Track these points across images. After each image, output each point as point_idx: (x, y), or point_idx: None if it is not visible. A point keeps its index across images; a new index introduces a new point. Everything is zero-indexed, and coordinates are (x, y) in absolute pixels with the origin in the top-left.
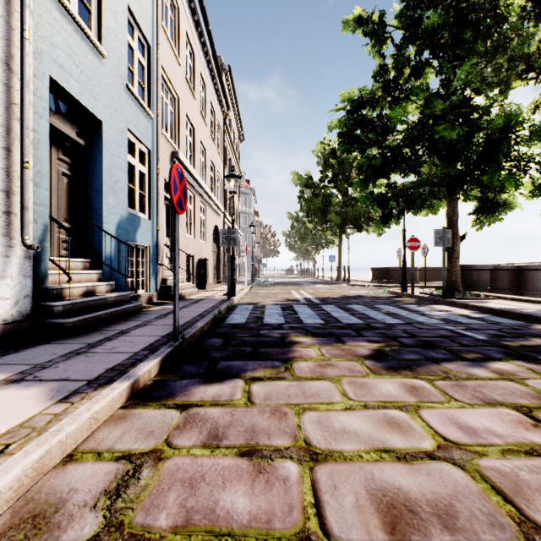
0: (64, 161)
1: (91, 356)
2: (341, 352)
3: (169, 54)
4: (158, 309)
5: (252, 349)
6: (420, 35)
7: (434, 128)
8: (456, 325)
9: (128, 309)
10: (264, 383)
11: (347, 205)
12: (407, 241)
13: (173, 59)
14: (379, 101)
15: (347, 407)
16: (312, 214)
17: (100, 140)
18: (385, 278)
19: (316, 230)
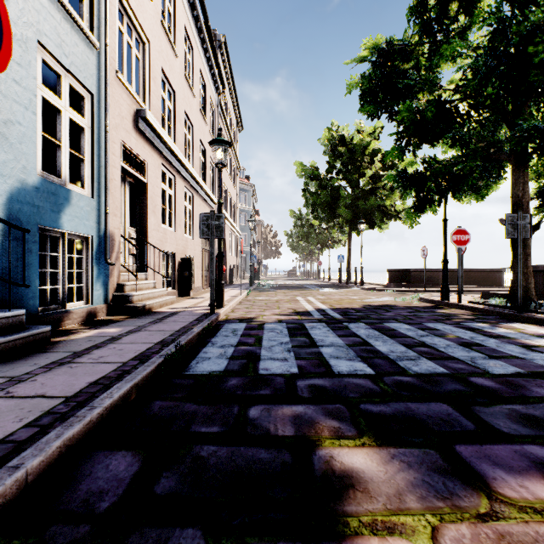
0: None
1: None
2: None
3: None
4: (83, 338)
5: None
6: None
7: (527, 50)
8: None
9: (0, 347)
10: None
11: (358, 198)
12: (453, 233)
13: None
14: (415, 47)
15: None
16: (318, 209)
17: None
18: (404, 281)
19: (321, 228)
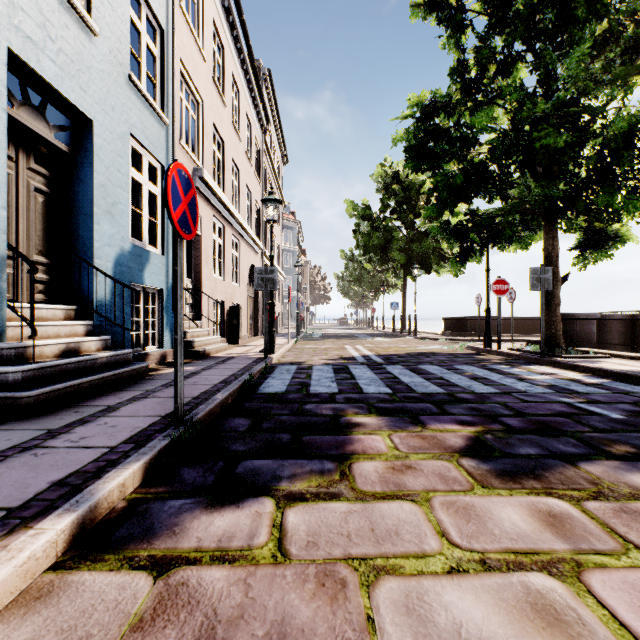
0: (38, 172)
1: (41, 454)
2: (423, 443)
3: (190, 44)
4: (170, 372)
5: (291, 437)
6: (510, 20)
7: (533, 135)
8: (572, 395)
9: (126, 374)
10: (307, 506)
11: (413, 241)
12: (493, 283)
13: (196, 52)
14: (456, 106)
15: (453, 567)
16: (370, 251)
17: (89, 146)
18: (461, 330)
19: (375, 271)
